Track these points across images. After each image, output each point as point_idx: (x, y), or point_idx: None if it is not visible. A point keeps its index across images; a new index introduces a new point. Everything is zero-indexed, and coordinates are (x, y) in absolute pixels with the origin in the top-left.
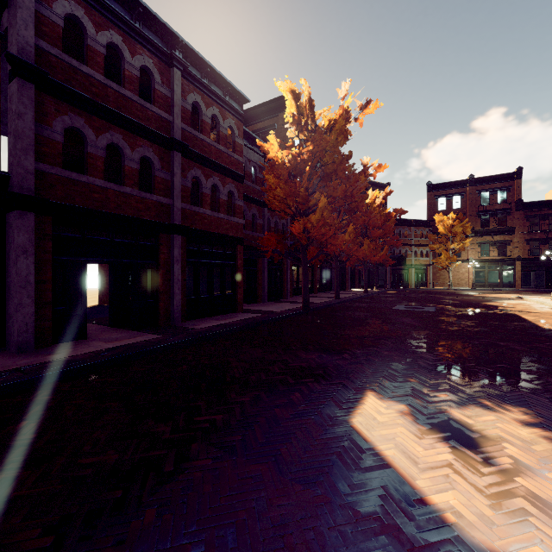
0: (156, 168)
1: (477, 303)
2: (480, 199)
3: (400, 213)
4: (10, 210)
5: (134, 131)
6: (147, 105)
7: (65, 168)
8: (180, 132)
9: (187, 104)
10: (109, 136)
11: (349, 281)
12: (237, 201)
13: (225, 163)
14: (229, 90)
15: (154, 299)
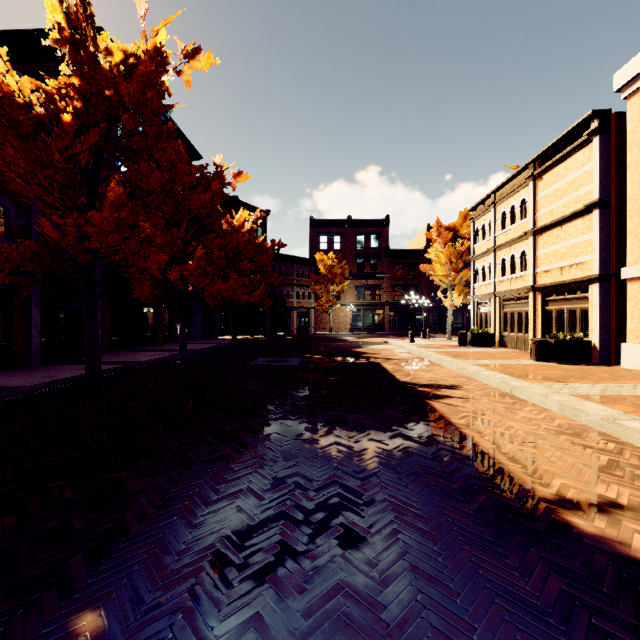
0: None
1: (348, 350)
2: (357, 242)
3: (279, 246)
4: None
5: None
6: None
7: None
8: None
9: None
10: None
11: (218, 327)
12: None
13: None
14: None
15: None
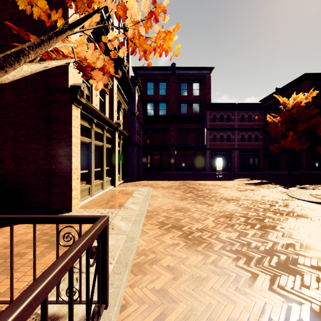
0: (230, 136)
1: None
2: None
3: None
4: (206, 150)
5: (225, 130)
6: (228, 123)
7: (213, 141)
8: (237, 125)
9: (239, 117)
10: (220, 133)
11: None
12: (259, 137)
13: (254, 127)
14: (255, 104)
15: (230, 166)
